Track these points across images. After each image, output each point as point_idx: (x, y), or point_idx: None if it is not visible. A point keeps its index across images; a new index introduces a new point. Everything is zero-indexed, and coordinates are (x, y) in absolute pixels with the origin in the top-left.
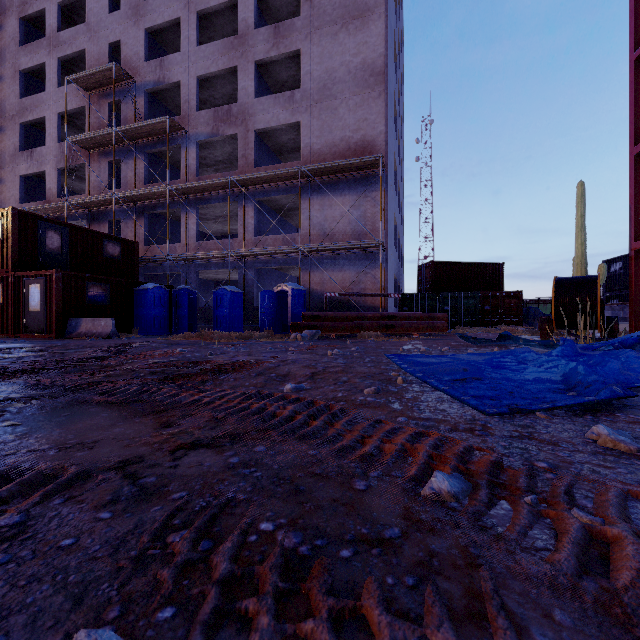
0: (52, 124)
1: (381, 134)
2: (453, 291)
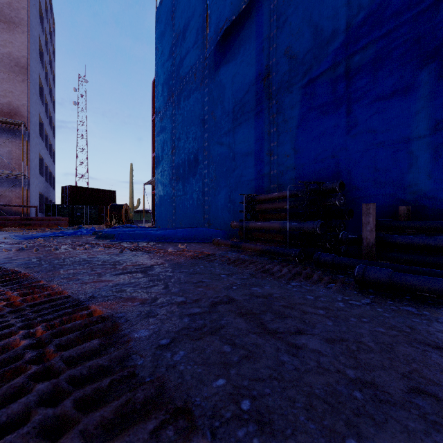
0: None
1: (25, 106)
2: (85, 204)
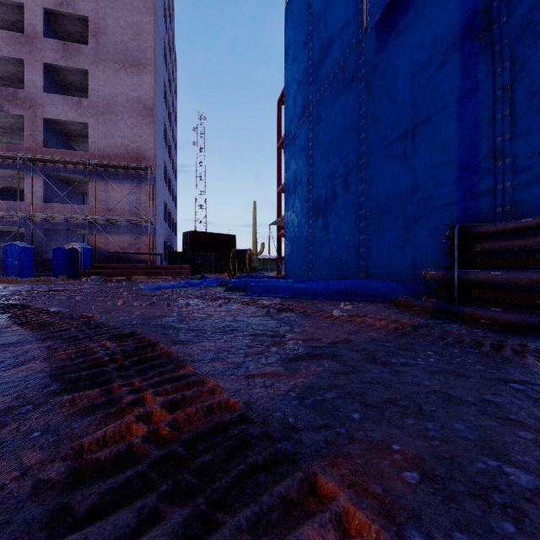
0: None
1: (151, 149)
2: (206, 251)
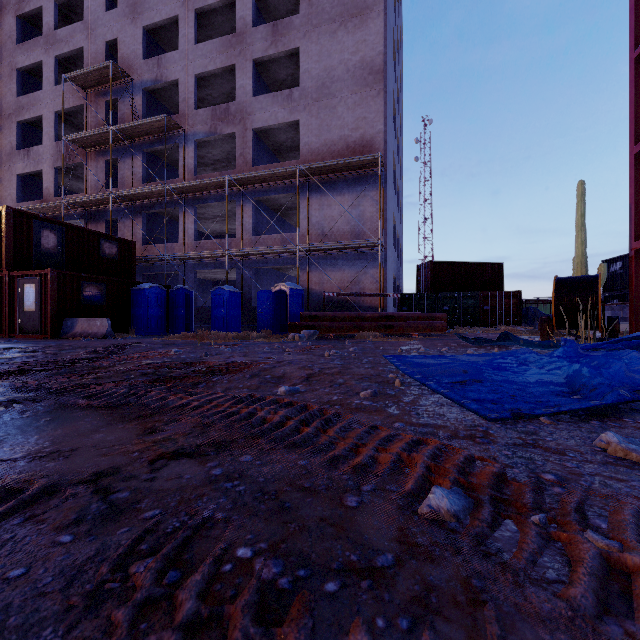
0: (49, 123)
1: (380, 133)
2: (452, 291)
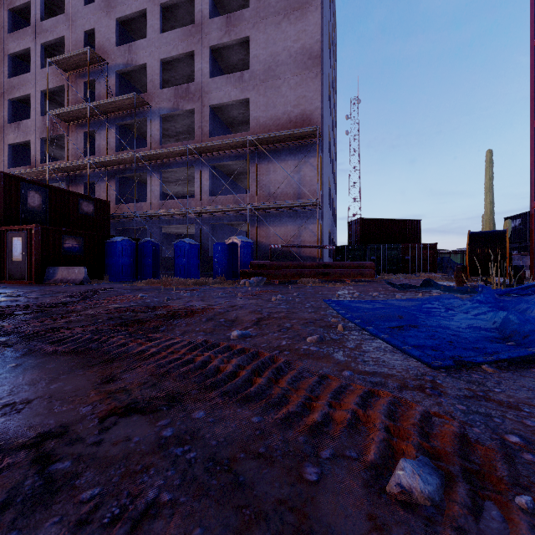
0: (36, 100)
1: (318, 109)
2: (378, 243)
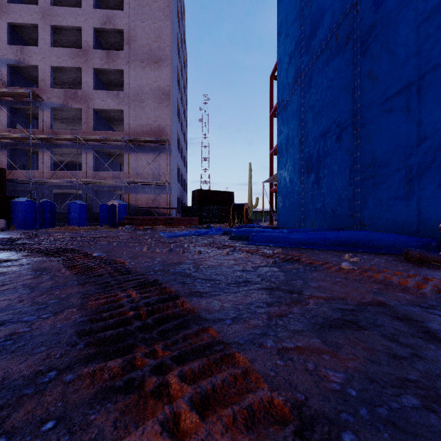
0: None
1: (168, 126)
2: (209, 205)
